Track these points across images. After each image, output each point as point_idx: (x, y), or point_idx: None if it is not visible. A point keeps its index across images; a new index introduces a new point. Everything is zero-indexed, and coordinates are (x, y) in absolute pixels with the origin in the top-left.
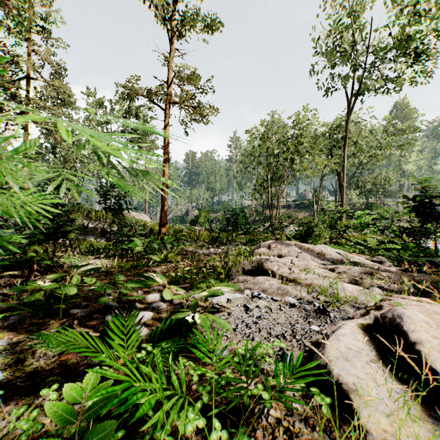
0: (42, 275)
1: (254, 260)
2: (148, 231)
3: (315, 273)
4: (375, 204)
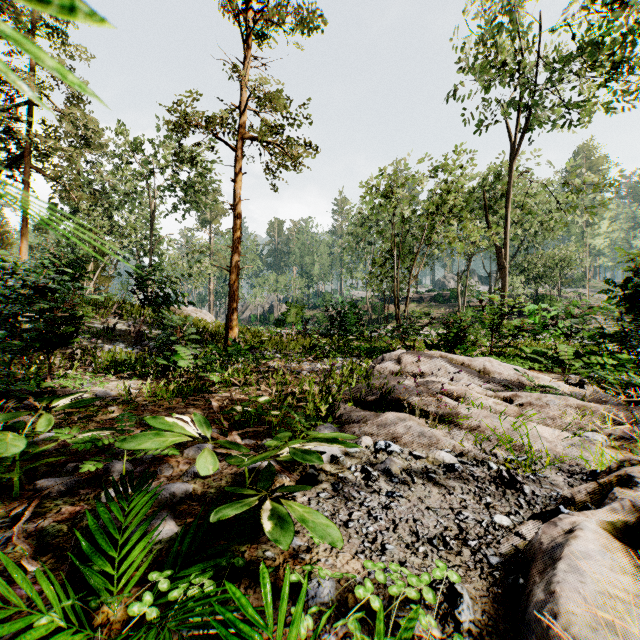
0: (19, 408)
1: (376, 384)
2: (209, 335)
3: (479, 406)
4: (549, 296)
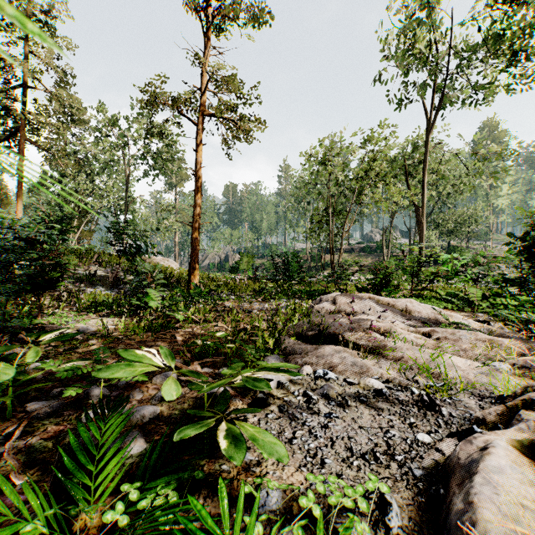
0: (13, 342)
1: (315, 321)
2: (175, 280)
3: (402, 340)
4: (459, 247)
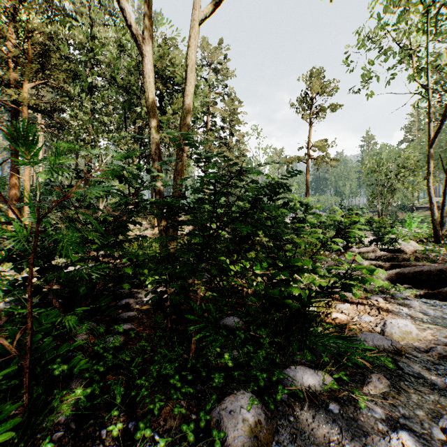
0: None
1: None
2: None
3: None
4: None
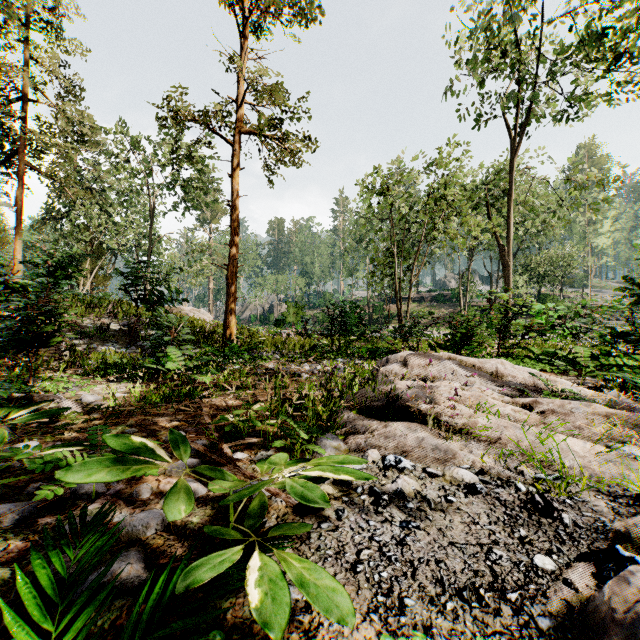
0: None
1: (382, 388)
2: (207, 335)
3: (496, 414)
4: (551, 296)
